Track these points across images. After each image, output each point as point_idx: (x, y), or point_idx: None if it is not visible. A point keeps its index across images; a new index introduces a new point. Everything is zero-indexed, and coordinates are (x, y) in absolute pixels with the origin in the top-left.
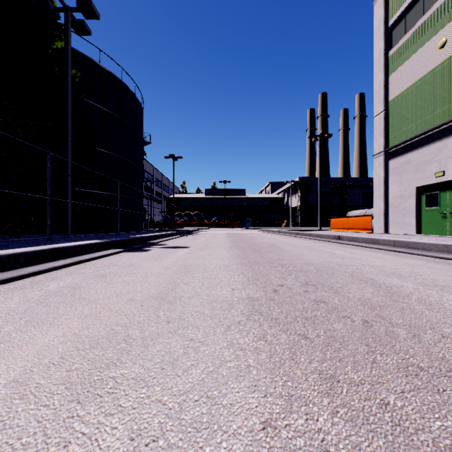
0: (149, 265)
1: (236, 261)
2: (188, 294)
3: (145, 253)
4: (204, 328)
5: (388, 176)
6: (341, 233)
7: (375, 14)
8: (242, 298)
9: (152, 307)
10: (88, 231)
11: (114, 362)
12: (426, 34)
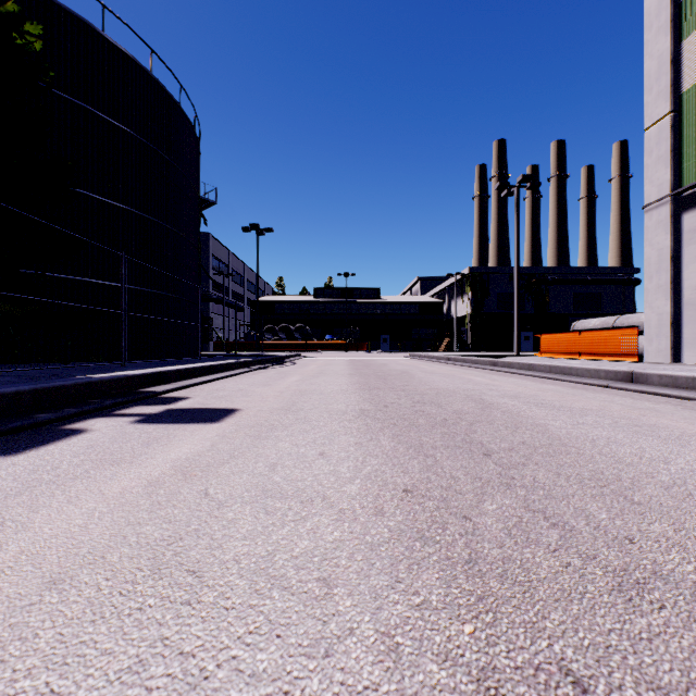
0: None
1: None
2: None
3: None
4: None
5: (679, 247)
6: (570, 362)
7: None
8: None
9: None
10: (77, 358)
11: None
12: None
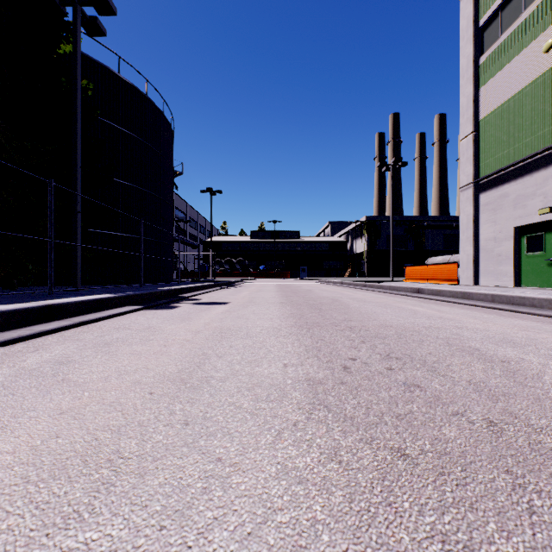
0: (173, 329)
1: (289, 322)
2: (221, 374)
3: (171, 311)
4: (240, 436)
5: (478, 214)
6: (419, 285)
7: (462, 11)
8: (299, 380)
9: (166, 396)
10: (104, 282)
11: (80, 512)
12: (527, 35)
